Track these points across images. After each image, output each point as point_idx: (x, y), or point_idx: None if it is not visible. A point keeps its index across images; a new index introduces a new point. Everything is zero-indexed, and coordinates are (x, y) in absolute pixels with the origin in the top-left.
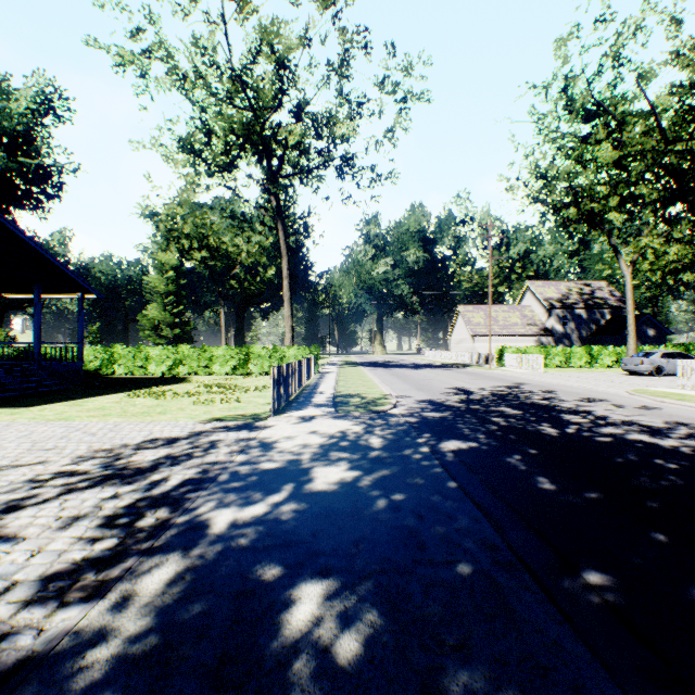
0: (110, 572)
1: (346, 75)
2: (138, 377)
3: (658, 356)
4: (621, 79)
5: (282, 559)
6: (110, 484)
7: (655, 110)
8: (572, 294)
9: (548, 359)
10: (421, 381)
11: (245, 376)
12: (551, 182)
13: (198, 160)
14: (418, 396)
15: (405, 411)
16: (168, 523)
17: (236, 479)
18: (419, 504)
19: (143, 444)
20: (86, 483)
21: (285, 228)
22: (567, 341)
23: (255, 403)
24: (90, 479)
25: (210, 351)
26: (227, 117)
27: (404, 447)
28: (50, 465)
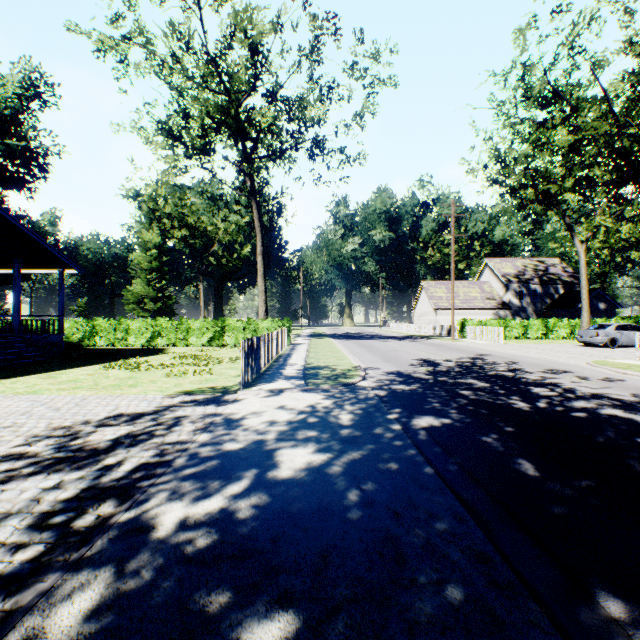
0: (21, 598)
1: (317, 60)
2: (118, 348)
3: (613, 329)
4: (577, 67)
5: (233, 579)
6: (57, 470)
7: (608, 96)
8: (528, 271)
9: (507, 331)
10: (389, 352)
11: (221, 347)
12: (509, 165)
13: (176, 142)
14: (386, 368)
15: (374, 383)
16: (109, 523)
17: (195, 463)
18: (394, 497)
19: (106, 421)
20: (31, 469)
21: (258, 207)
22: (523, 314)
23: (227, 375)
24: (38, 463)
25: (187, 323)
26: (203, 101)
27: (375, 425)
28: (0, 446)
